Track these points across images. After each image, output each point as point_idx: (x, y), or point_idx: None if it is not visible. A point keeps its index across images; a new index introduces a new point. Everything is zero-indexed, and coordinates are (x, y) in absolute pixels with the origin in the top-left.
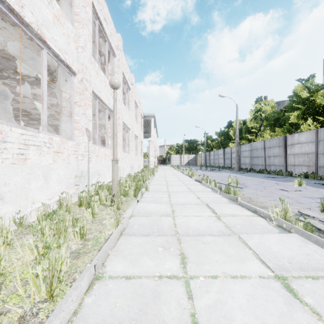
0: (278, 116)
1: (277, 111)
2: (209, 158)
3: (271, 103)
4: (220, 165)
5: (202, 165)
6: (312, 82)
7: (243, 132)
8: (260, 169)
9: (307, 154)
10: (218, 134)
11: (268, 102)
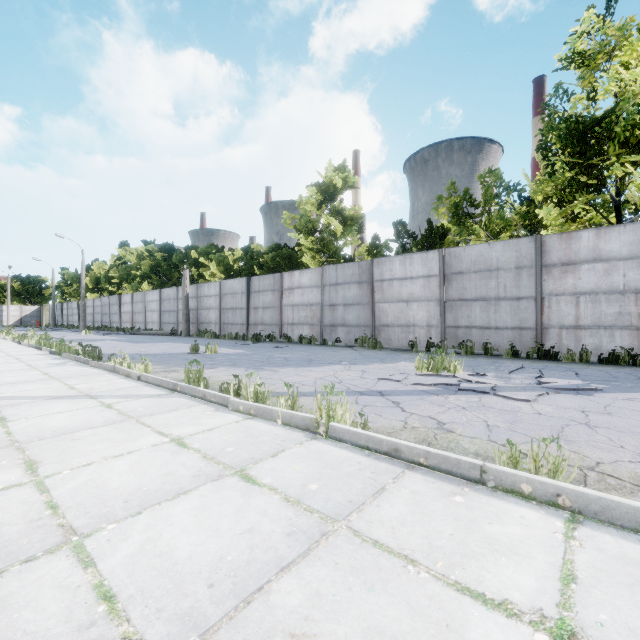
0: (127, 272)
1: (131, 266)
2: (62, 313)
3: (135, 252)
4: (76, 324)
5: (48, 325)
6: (153, 247)
7: (103, 282)
8: (108, 327)
9: (129, 312)
10: (72, 279)
11: (132, 250)
